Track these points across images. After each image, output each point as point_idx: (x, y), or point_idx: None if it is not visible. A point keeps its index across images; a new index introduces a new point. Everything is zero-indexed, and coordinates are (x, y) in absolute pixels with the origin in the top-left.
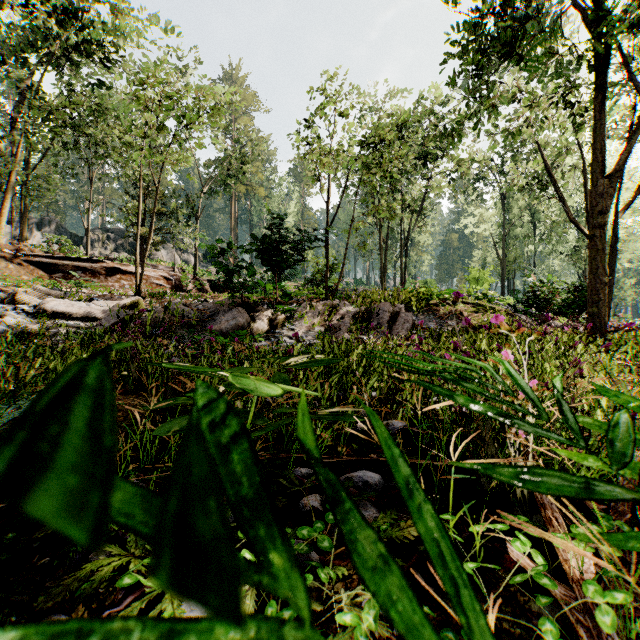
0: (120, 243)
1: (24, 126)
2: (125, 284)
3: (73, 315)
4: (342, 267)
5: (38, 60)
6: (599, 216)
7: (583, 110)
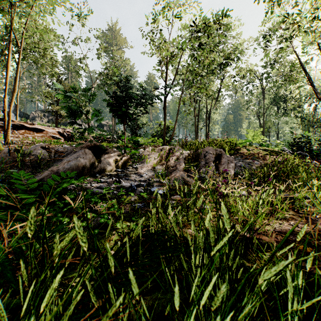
0: (51, 118)
1: None
2: (28, 136)
3: None
4: (175, 124)
5: None
6: None
7: None
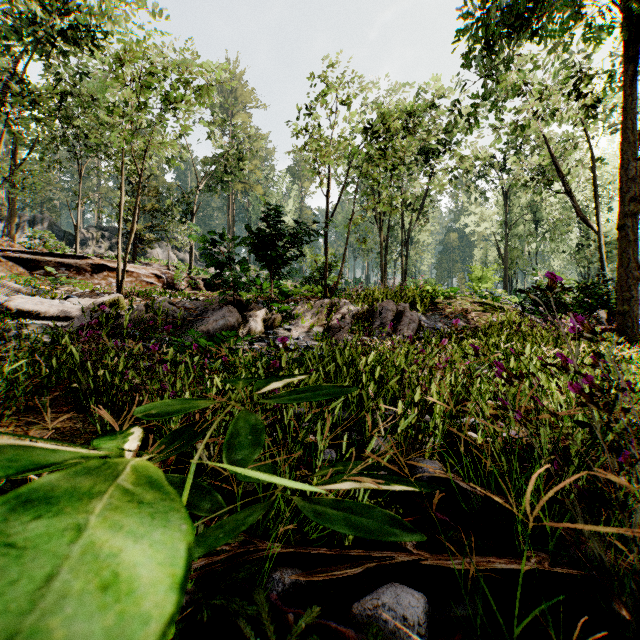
0: (115, 241)
1: (8, 116)
2: (112, 282)
3: (42, 314)
4: (342, 264)
5: (25, 49)
6: (630, 203)
7: (595, 99)
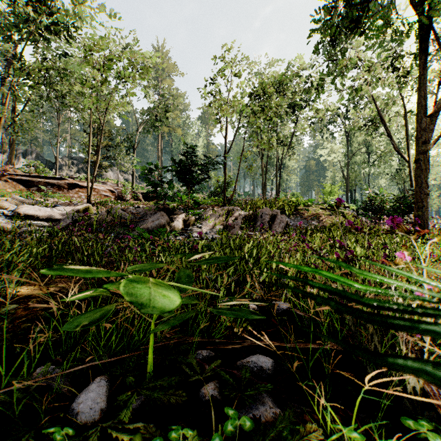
0: (81, 167)
1: (11, 83)
2: (82, 195)
3: (40, 217)
4: (235, 183)
5: (21, 38)
6: (423, 145)
7: (405, 72)
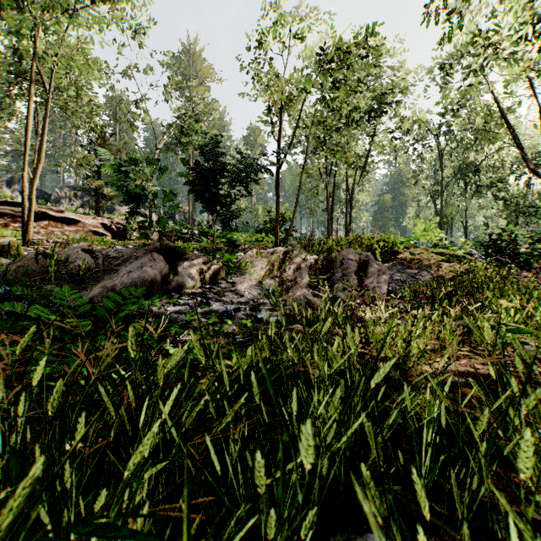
0: (86, 200)
1: None
2: (54, 231)
3: None
4: (294, 211)
5: None
6: None
7: None
